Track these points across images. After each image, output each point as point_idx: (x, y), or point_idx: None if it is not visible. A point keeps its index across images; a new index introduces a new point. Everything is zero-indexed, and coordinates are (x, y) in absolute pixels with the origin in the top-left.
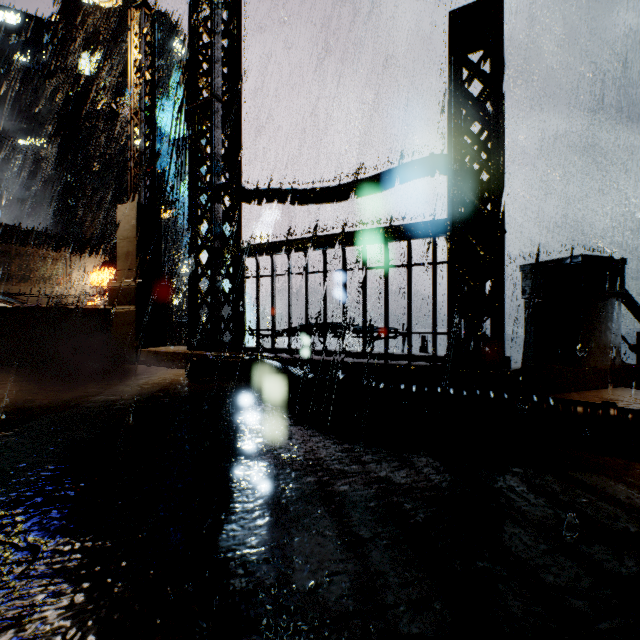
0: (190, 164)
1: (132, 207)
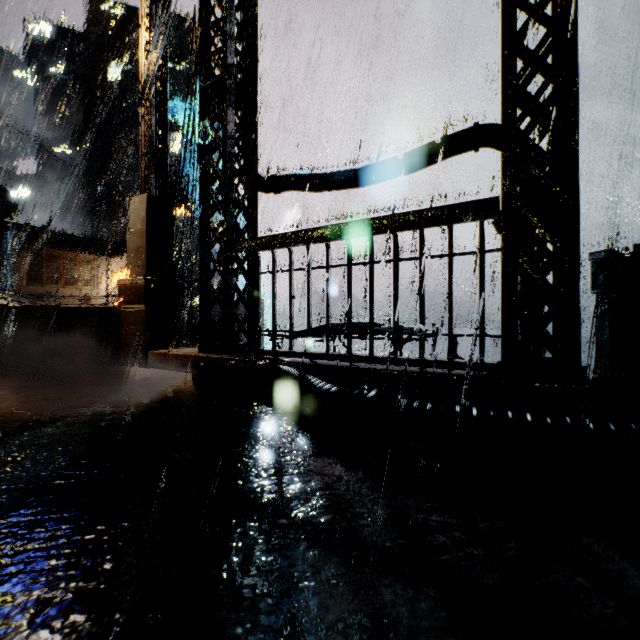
0: (201, 150)
1: (142, 199)
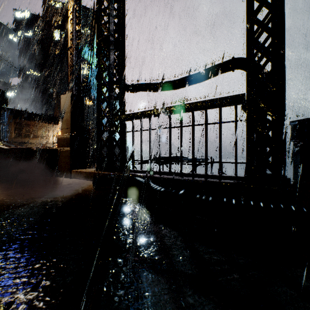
0: (97, 71)
1: (68, 96)
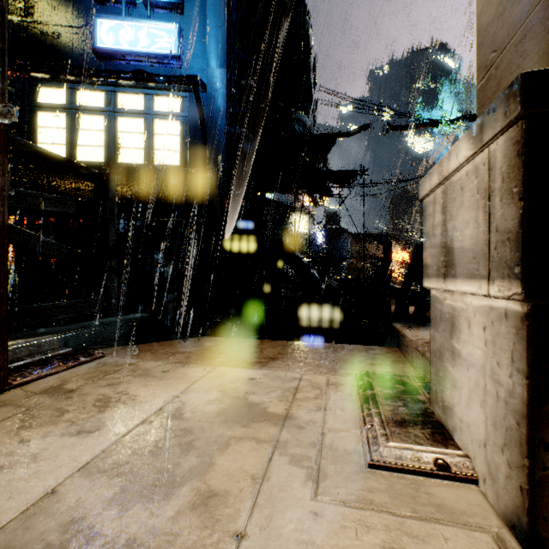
0: None
1: None
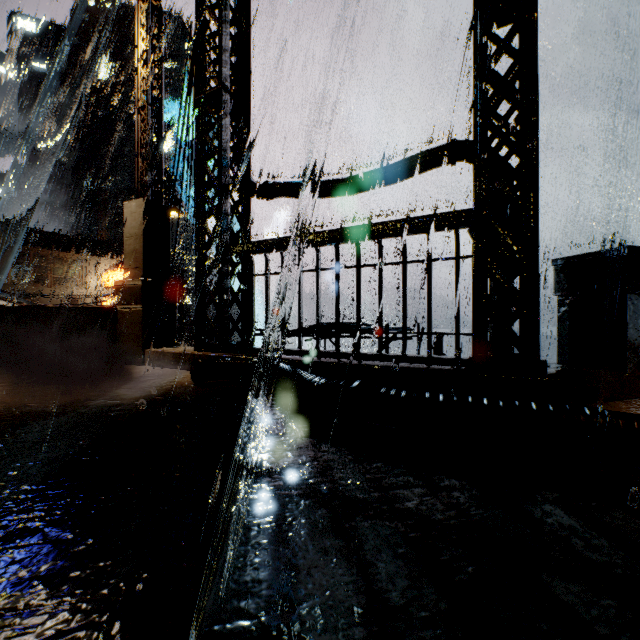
0: (197, 158)
1: (139, 204)
